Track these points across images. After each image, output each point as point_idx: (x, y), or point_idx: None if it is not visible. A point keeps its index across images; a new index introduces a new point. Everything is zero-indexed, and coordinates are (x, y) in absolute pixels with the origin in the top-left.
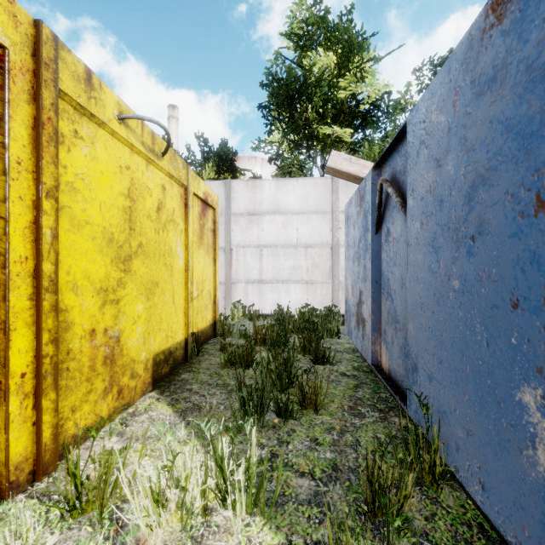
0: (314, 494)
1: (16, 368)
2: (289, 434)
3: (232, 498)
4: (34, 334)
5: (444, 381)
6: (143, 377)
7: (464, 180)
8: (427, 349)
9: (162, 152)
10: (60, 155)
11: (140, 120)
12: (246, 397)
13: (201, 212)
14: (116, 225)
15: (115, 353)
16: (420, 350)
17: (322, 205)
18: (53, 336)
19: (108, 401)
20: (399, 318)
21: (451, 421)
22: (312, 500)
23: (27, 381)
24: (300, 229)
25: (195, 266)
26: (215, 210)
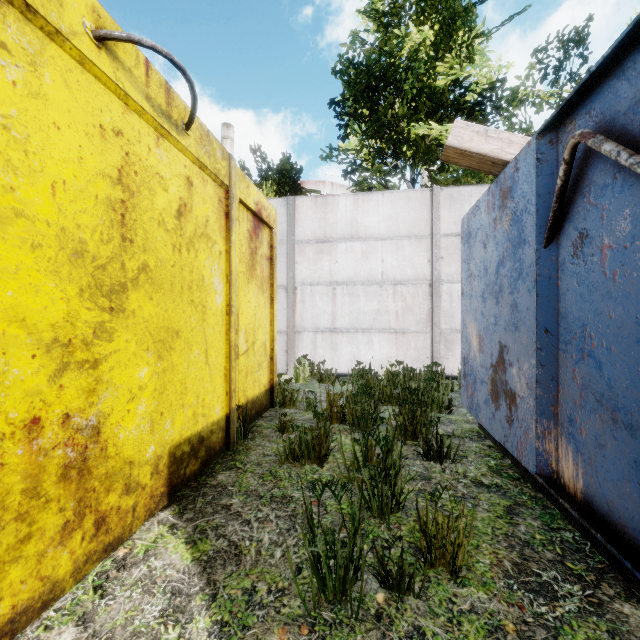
0: None
1: None
2: None
3: None
4: None
5: None
6: (150, 487)
7: None
8: None
9: (185, 123)
10: None
11: (143, 58)
12: (323, 553)
13: (252, 230)
14: (91, 228)
15: (89, 456)
16: None
17: (417, 227)
18: None
19: (73, 545)
20: (628, 402)
21: None
22: None
23: None
24: (386, 260)
25: (243, 307)
26: (273, 231)
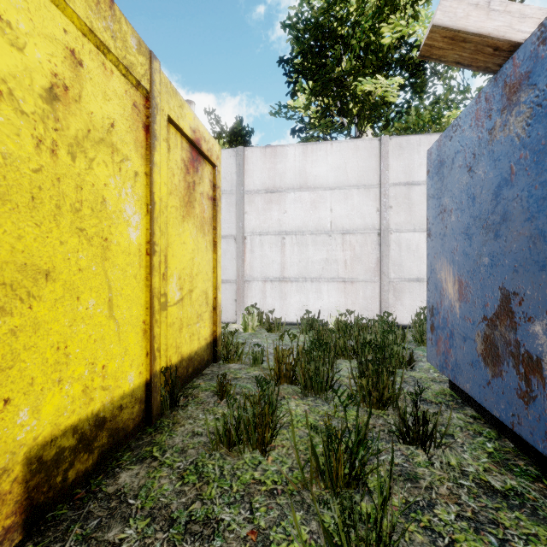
0: None
1: None
2: None
3: None
4: None
5: None
6: None
7: None
8: None
9: None
10: None
11: None
12: None
13: (188, 162)
14: None
15: None
16: None
17: (365, 176)
18: None
19: None
20: None
21: None
22: None
23: None
24: (335, 209)
25: (175, 248)
26: (216, 168)
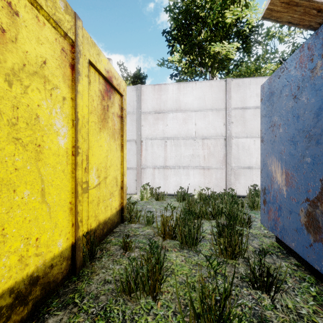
0: None
1: None
2: None
3: None
4: None
5: None
6: None
7: None
8: None
9: None
10: None
11: None
12: None
13: (104, 92)
14: None
15: None
16: None
17: (216, 103)
18: None
19: None
20: None
21: None
22: None
23: None
24: (198, 124)
25: (94, 150)
26: (123, 97)
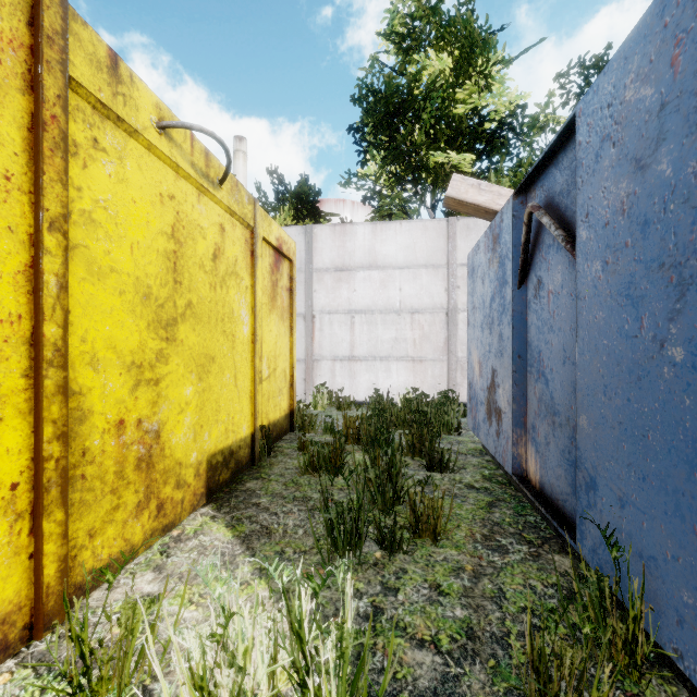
0: (442, 679)
1: (3, 476)
2: (397, 576)
3: (315, 680)
4: (31, 426)
5: (651, 510)
6: (193, 486)
7: (696, 181)
8: (617, 457)
9: (219, 178)
10: (71, 171)
11: (189, 132)
12: (335, 519)
13: (273, 264)
14: (154, 275)
15: (153, 454)
16: (601, 457)
17: (434, 257)
18: (59, 430)
19: (143, 521)
20: (560, 407)
21: (667, 576)
22: (438, 689)
23: (21, 495)
24: (404, 289)
25: (265, 336)
26: (292, 263)
